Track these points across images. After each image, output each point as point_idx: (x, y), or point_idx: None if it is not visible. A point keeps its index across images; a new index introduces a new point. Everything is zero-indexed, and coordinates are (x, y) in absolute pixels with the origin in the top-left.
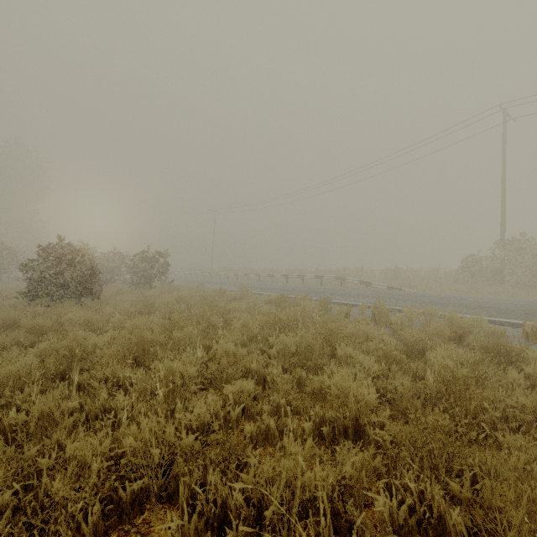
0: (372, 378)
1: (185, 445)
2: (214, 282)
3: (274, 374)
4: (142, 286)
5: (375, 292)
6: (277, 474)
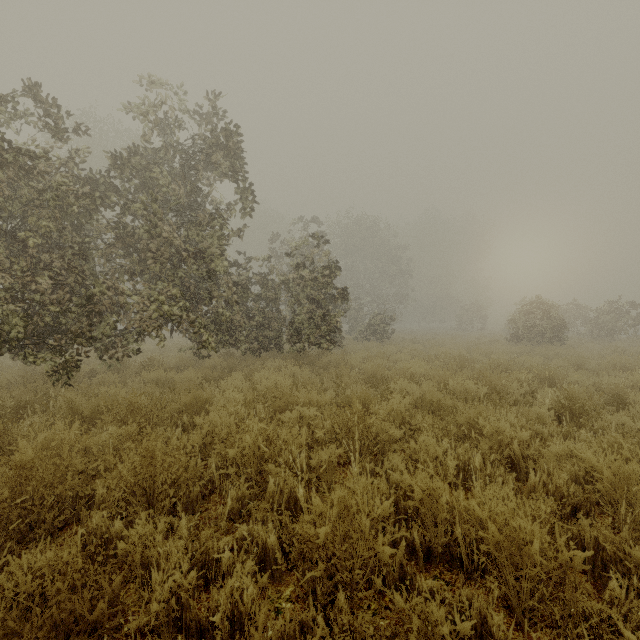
0: None
1: None
2: None
3: None
4: (602, 338)
5: None
6: None
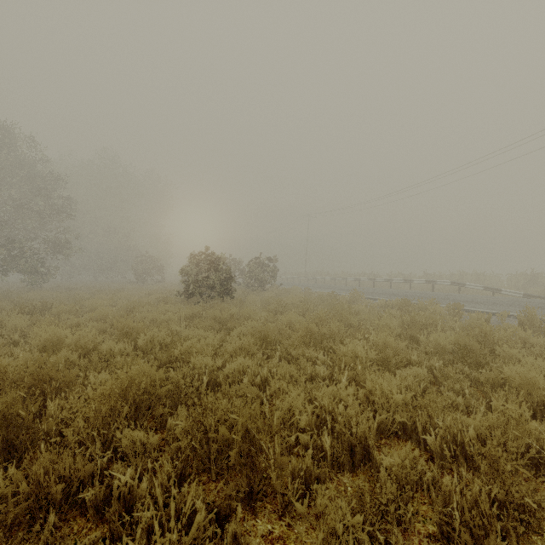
0: None
1: (404, 400)
2: (314, 286)
3: (436, 367)
4: (256, 288)
5: (509, 300)
6: (492, 426)
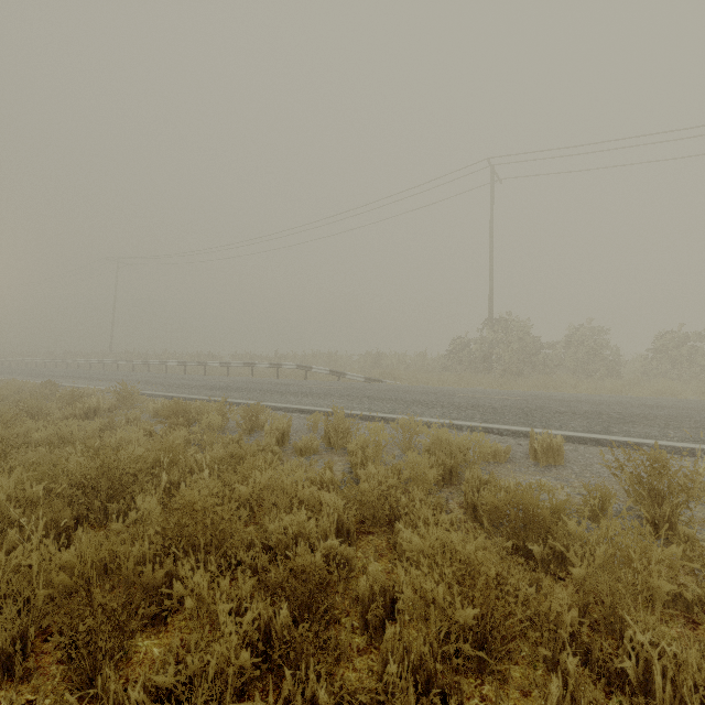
0: (257, 655)
1: None
2: (97, 376)
3: None
4: None
5: (346, 387)
6: None
